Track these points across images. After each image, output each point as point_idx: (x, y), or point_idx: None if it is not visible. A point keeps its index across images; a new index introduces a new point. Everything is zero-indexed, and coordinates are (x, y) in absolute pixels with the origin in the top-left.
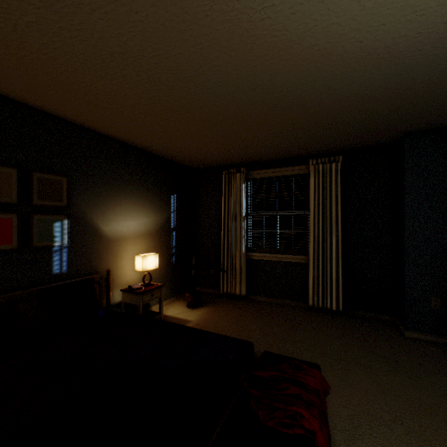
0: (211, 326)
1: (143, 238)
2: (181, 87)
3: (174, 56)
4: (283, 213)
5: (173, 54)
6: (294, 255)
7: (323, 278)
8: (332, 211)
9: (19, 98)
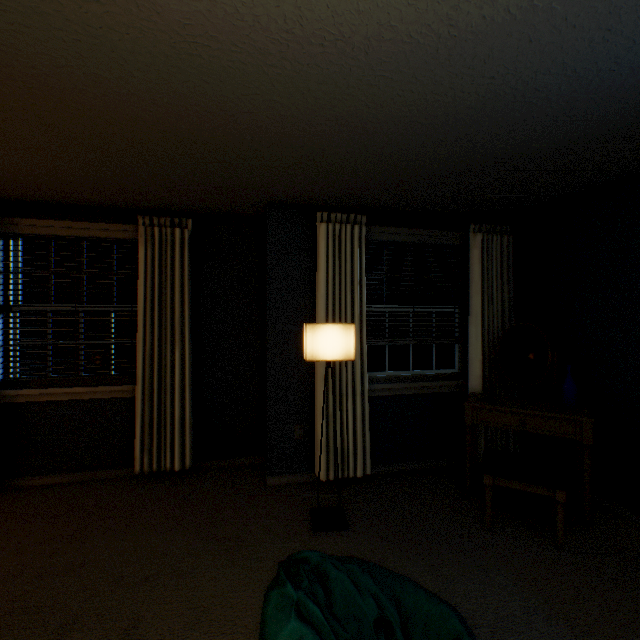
0: None
1: None
2: None
3: None
4: (93, 308)
5: None
6: (112, 385)
7: (161, 420)
8: (176, 308)
9: None
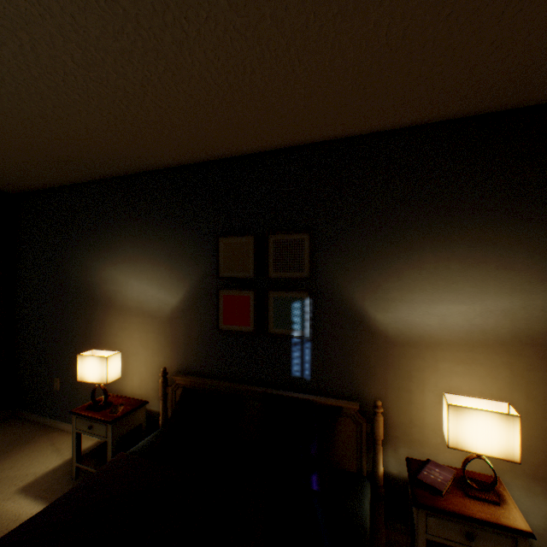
0: None
1: (499, 351)
2: None
3: None
4: None
5: None
6: None
7: None
8: None
9: (250, 150)
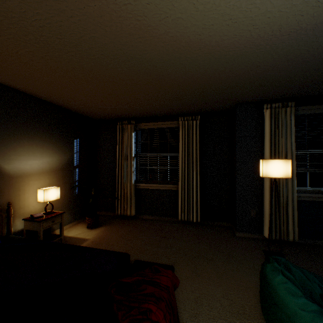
0: (105, 242)
1: (47, 174)
2: (69, 51)
3: (56, 23)
4: (162, 154)
5: (55, 21)
6: (169, 184)
7: (188, 200)
8: (194, 154)
9: None
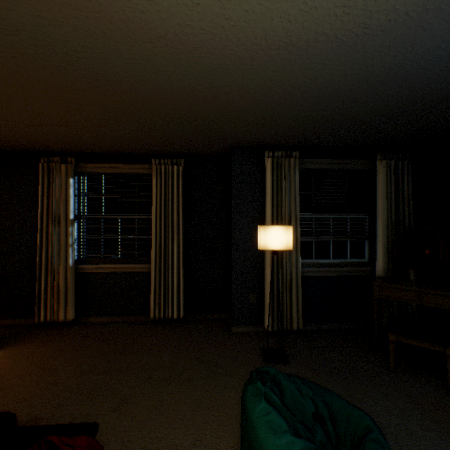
0: None
1: None
2: None
3: None
4: (125, 216)
5: None
6: (137, 264)
7: (166, 286)
8: (174, 216)
9: None
